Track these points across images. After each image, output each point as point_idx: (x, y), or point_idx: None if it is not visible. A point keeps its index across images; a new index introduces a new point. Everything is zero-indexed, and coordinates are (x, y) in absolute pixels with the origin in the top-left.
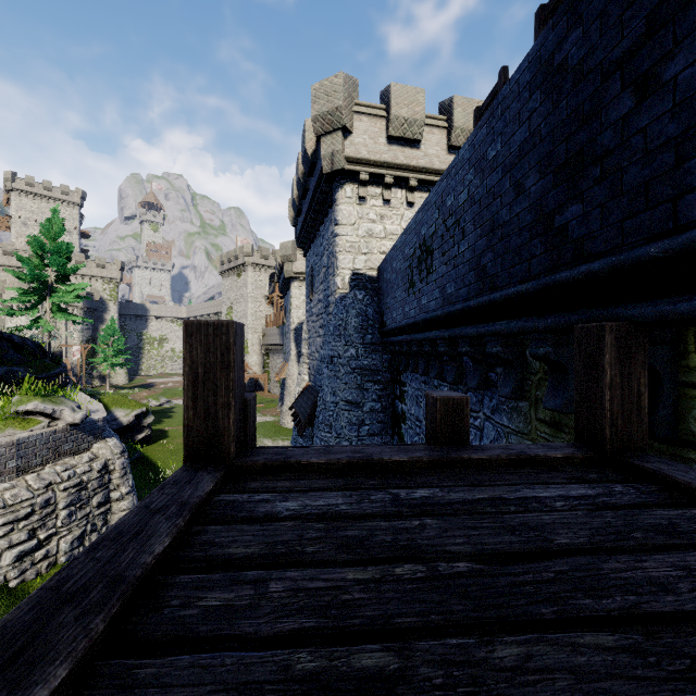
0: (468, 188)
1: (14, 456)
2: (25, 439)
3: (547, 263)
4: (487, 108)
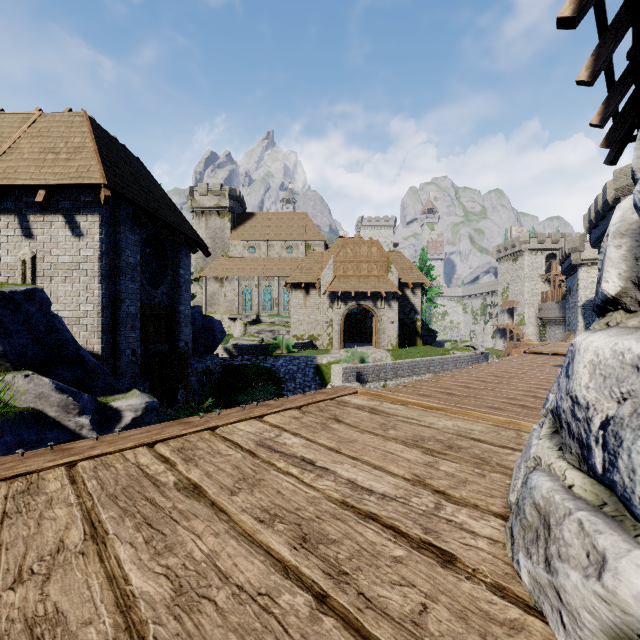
0: None
1: (470, 360)
2: (472, 355)
3: None
4: None
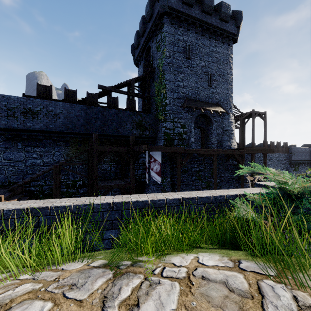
0: (62, 111)
1: None
2: None
3: (84, 130)
4: (43, 87)
